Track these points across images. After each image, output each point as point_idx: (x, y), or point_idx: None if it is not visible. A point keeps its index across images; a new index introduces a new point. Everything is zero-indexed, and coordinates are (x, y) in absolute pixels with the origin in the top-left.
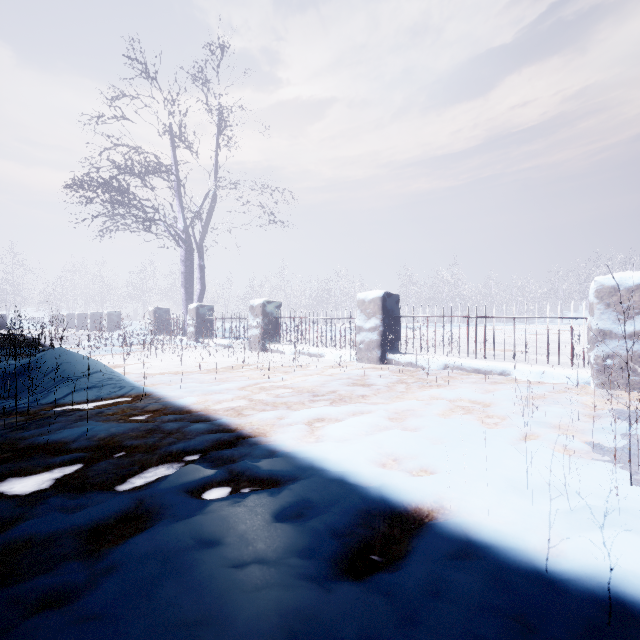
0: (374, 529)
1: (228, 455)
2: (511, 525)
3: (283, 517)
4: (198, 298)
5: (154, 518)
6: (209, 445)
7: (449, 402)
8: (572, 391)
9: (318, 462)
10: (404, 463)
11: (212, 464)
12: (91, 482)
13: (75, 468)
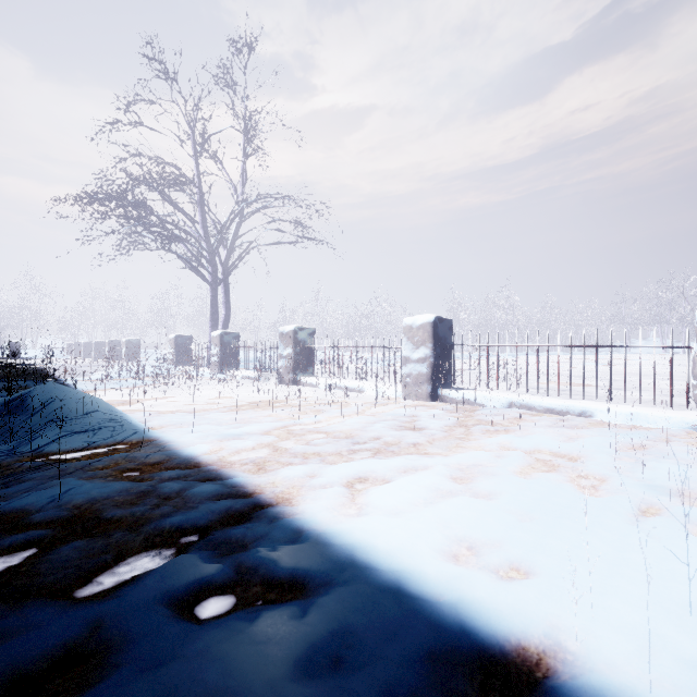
0: (458, 696)
1: (238, 537)
2: (688, 696)
3: (310, 667)
4: (223, 324)
5: (109, 662)
6: (215, 519)
7: (525, 454)
8: (678, 439)
9: (362, 554)
10: (484, 556)
11: (214, 553)
12: (39, 583)
13: (29, 555)
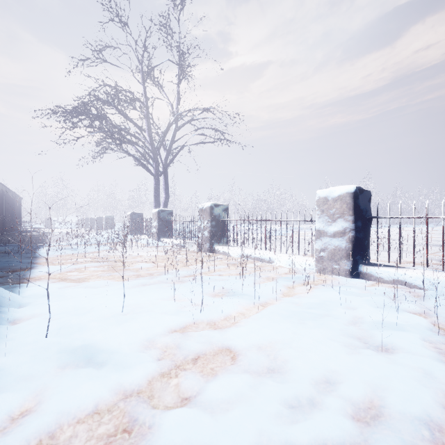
0: None
1: None
2: None
3: None
4: (163, 205)
5: None
6: None
7: None
8: None
9: None
10: None
11: None
12: None
13: None
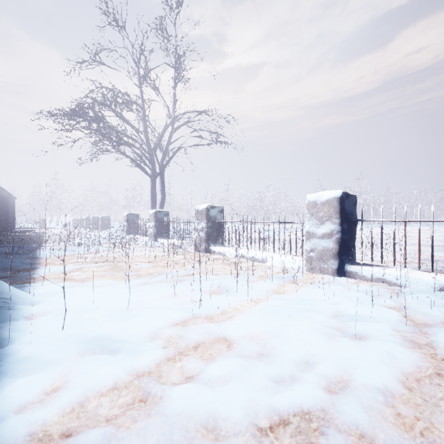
0: None
1: None
2: None
3: None
4: (160, 205)
5: None
6: None
7: None
8: None
9: None
10: None
11: None
12: None
13: None
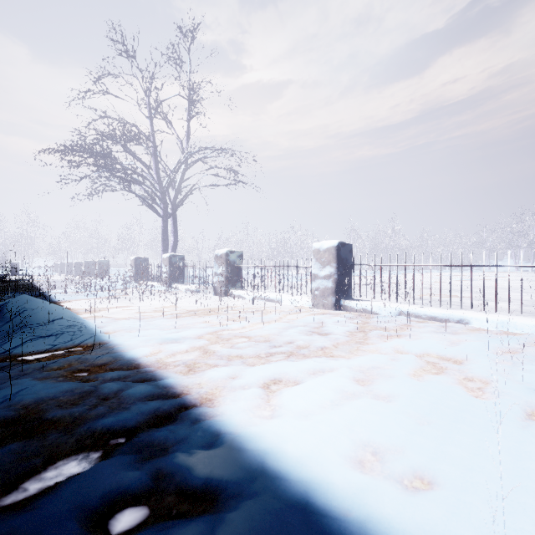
0: None
1: (160, 440)
2: None
3: None
4: (172, 249)
5: None
6: (143, 421)
7: (416, 358)
8: None
9: (273, 462)
10: (389, 463)
11: (136, 458)
12: None
13: None
